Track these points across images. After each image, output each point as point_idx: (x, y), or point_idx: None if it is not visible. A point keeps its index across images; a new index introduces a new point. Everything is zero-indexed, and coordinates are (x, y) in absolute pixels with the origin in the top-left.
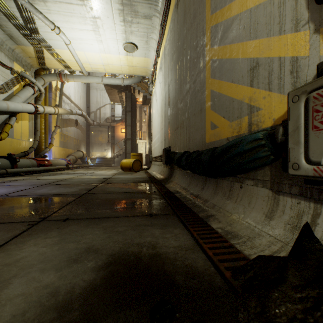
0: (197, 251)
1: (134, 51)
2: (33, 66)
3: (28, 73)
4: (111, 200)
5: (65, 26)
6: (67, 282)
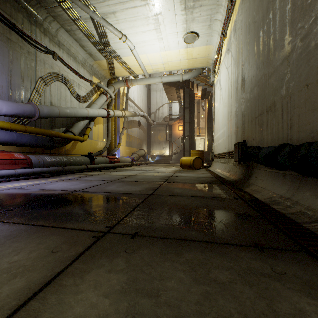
0: None
1: (195, 40)
2: (106, 77)
3: (102, 84)
4: (182, 206)
5: (130, 32)
6: None
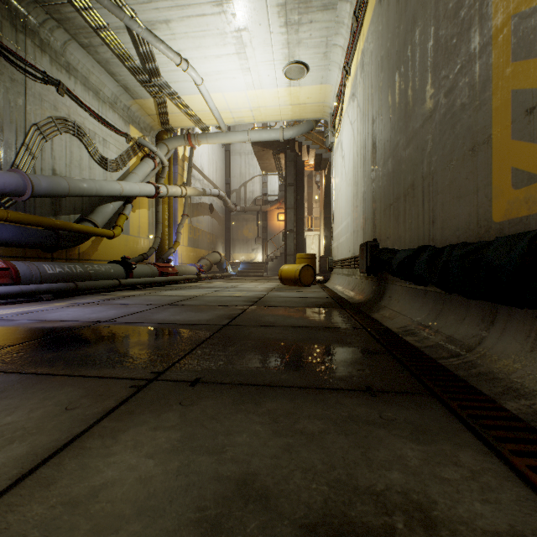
0: None
1: (302, 76)
2: (154, 128)
3: (147, 139)
4: (273, 341)
5: (195, 56)
6: None
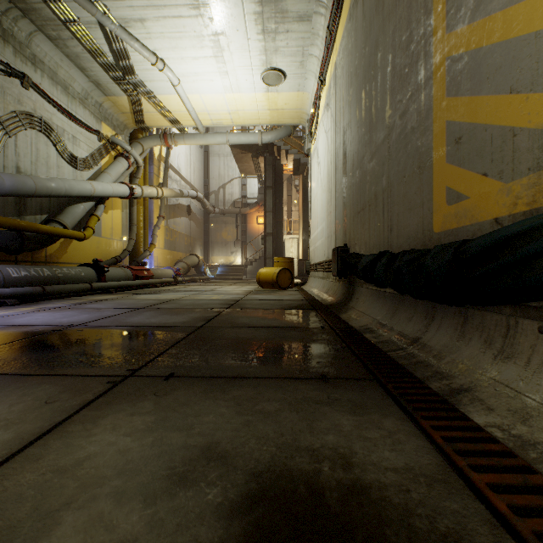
0: (459, 489)
1: (280, 82)
2: (128, 126)
3: (120, 138)
4: (245, 340)
5: (172, 56)
6: (164, 541)
